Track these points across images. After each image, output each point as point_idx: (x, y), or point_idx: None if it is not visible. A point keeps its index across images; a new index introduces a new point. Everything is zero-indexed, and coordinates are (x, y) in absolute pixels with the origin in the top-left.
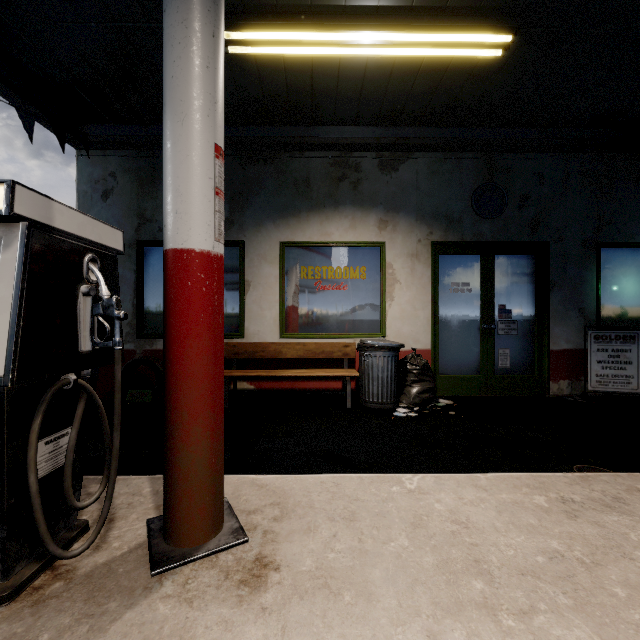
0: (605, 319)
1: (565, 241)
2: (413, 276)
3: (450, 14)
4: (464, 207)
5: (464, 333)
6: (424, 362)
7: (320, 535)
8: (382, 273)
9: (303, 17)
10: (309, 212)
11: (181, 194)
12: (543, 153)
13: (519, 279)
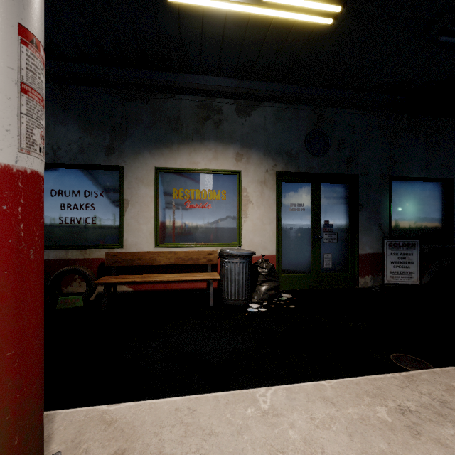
0: (394, 231)
1: (369, 175)
2: (262, 198)
3: None
4: (300, 146)
5: (300, 242)
6: (271, 266)
7: None
8: (238, 195)
9: None
10: (180, 144)
11: None
12: (354, 110)
13: (338, 202)
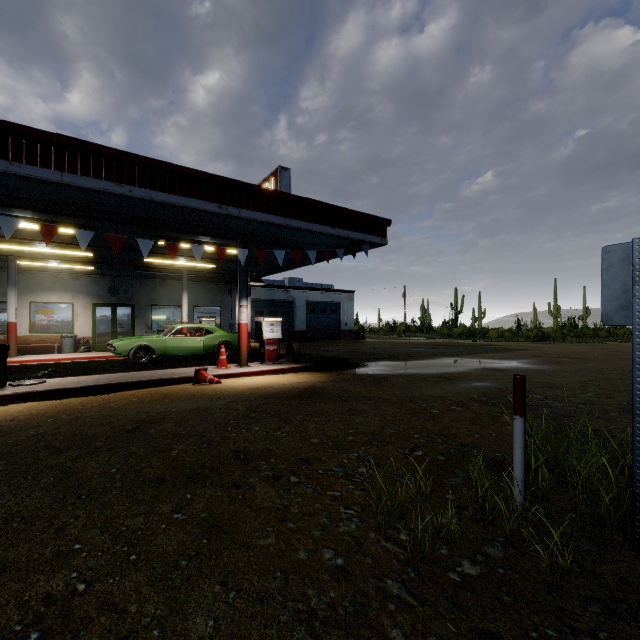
0: (155, 326)
1: (141, 304)
2: (85, 314)
3: (77, 263)
4: (105, 293)
5: (106, 331)
6: (86, 340)
7: (34, 356)
8: (73, 313)
9: (35, 260)
10: (42, 292)
11: (11, 315)
12: (133, 278)
13: (126, 315)
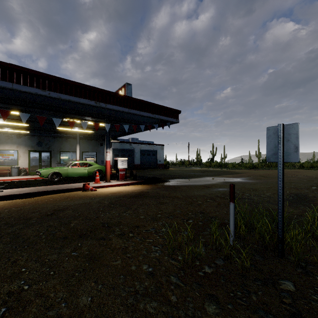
0: (62, 162)
1: (54, 151)
2: (24, 156)
3: (20, 129)
4: (35, 145)
5: (35, 165)
6: (25, 169)
7: None
8: (17, 155)
9: None
10: (0, 144)
11: None
12: (50, 137)
13: (46, 156)
